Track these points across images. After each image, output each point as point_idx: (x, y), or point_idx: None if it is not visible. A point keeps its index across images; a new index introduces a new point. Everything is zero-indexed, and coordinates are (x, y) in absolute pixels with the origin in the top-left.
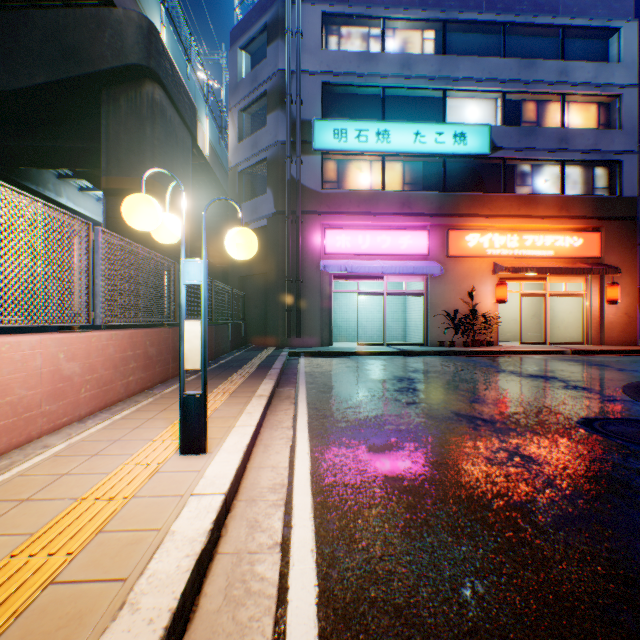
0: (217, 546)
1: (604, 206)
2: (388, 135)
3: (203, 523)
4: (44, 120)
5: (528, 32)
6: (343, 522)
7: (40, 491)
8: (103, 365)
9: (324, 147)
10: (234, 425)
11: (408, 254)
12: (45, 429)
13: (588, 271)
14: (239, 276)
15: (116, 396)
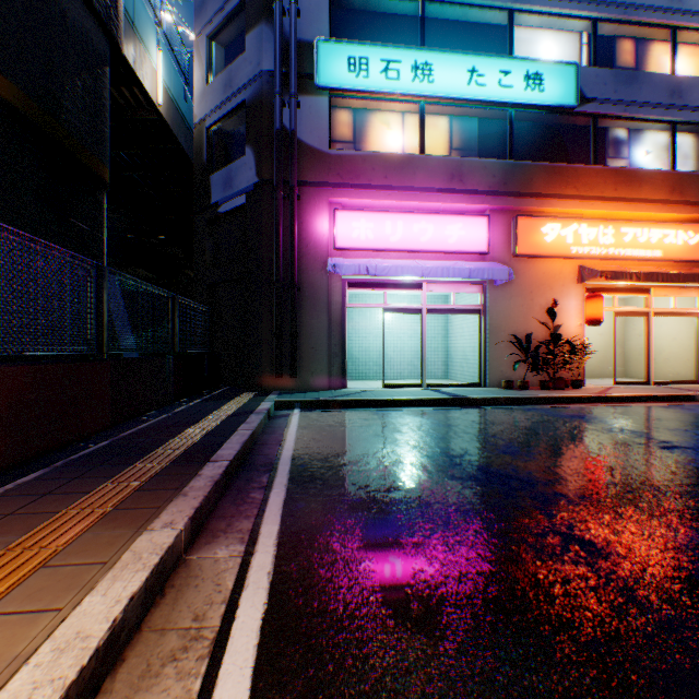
0: None
1: None
2: (430, 70)
3: None
4: None
5: None
6: None
7: None
8: None
9: (333, 83)
10: None
11: (459, 251)
12: None
13: None
14: (207, 284)
15: None
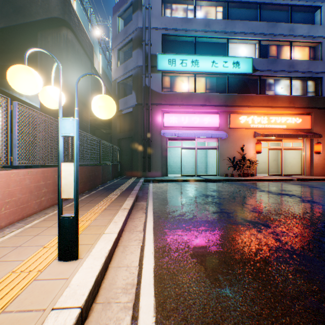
0: None
1: (313, 101)
2: (198, 62)
3: None
4: (6, 50)
5: (272, 8)
6: None
7: None
8: (20, 191)
9: (163, 69)
10: (103, 232)
11: (208, 127)
12: None
13: (305, 136)
14: (117, 139)
15: (31, 210)
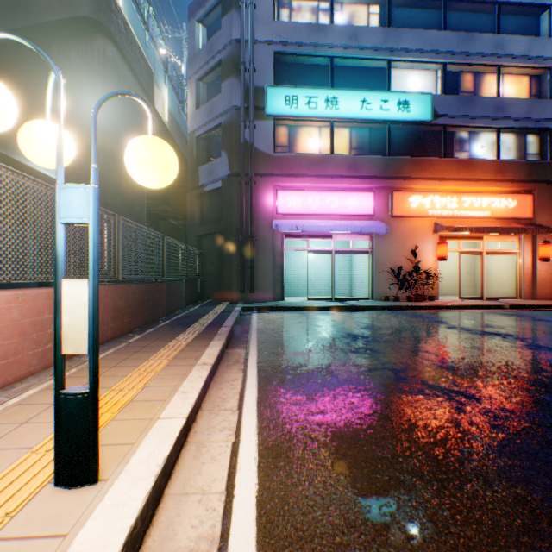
0: None
1: (536, 170)
2: (336, 102)
3: None
4: None
5: (466, 8)
6: None
7: None
8: (0, 334)
9: (276, 113)
10: (158, 416)
11: (355, 214)
12: None
13: (523, 230)
14: (196, 235)
15: (24, 370)
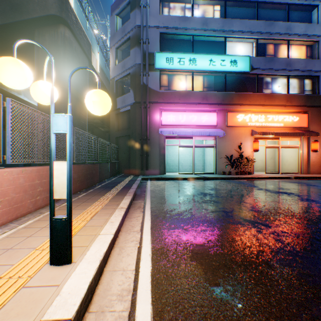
0: None
1: (310, 100)
2: (195, 61)
3: None
4: (3, 47)
5: (269, 7)
6: None
7: None
8: (14, 191)
9: (161, 67)
10: (99, 233)
11: (206, 125)
12: None
13: (302, 134)
14: (115, 137)
15: (25, 210)
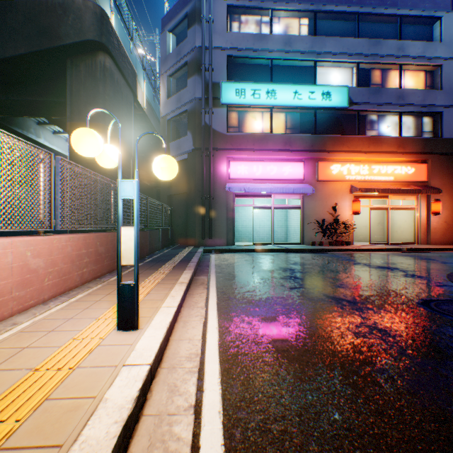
0: (143, 409)
1: (430, 145)
2: (275, 93)
3: (131, 391)
4: (25, 81)
5: (375, 20)
6: (244, 386)
7: (3, 362)
8: (62, 260)
9: (229, 102)
10: (161, 306)
11: (289, 179)
12: (15, 310)
13: (418, 191)
14: (168, 195)
15: (73, 283)
